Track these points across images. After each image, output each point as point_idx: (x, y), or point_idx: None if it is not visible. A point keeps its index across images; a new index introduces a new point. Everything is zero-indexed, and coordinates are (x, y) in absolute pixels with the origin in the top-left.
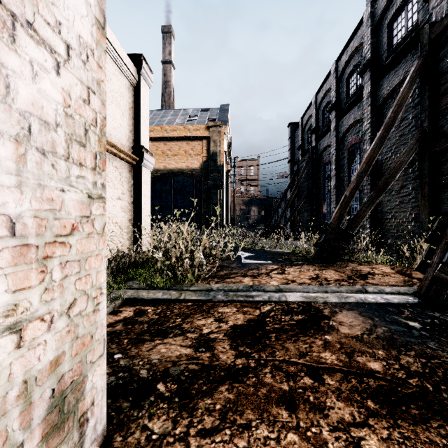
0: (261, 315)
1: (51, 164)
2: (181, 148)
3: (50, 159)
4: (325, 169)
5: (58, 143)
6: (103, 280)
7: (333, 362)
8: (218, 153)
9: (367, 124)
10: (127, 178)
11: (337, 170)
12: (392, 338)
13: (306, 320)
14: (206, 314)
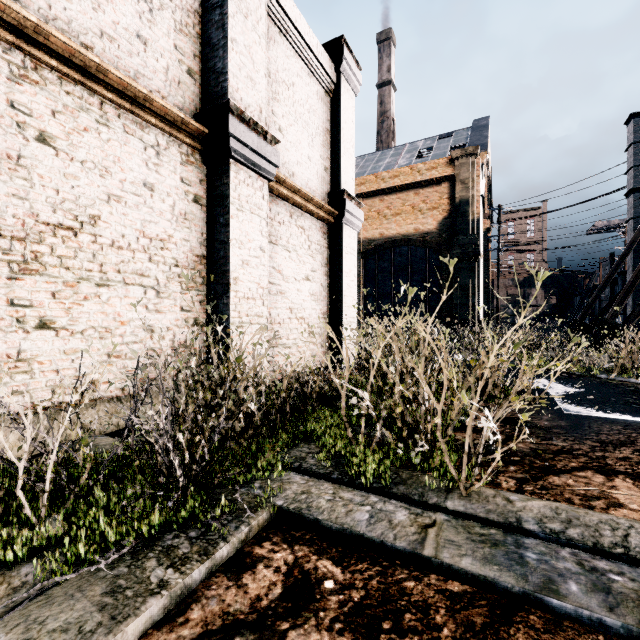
0: None
1: None
2: (406, 201)
3: None
4: None
5: None
6: None
7: None
8: (470, 200)
9: None
10: (320, 245)
11: None
12: None
13: None
14: None
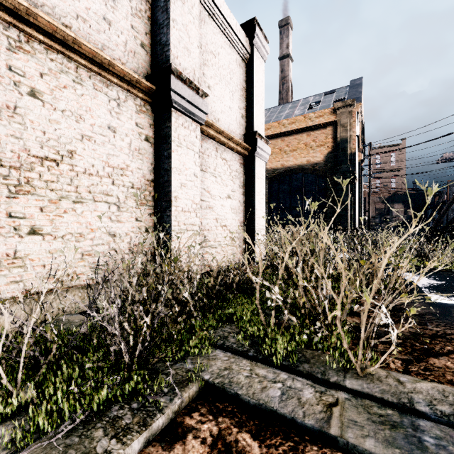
0: None
1: None
2: (301, 141)
3: None
4: None
5: None
6: None
7: None
8: (348, 139)
9: None
10: (238, 172)
11: None
12: None
13: None
14: None
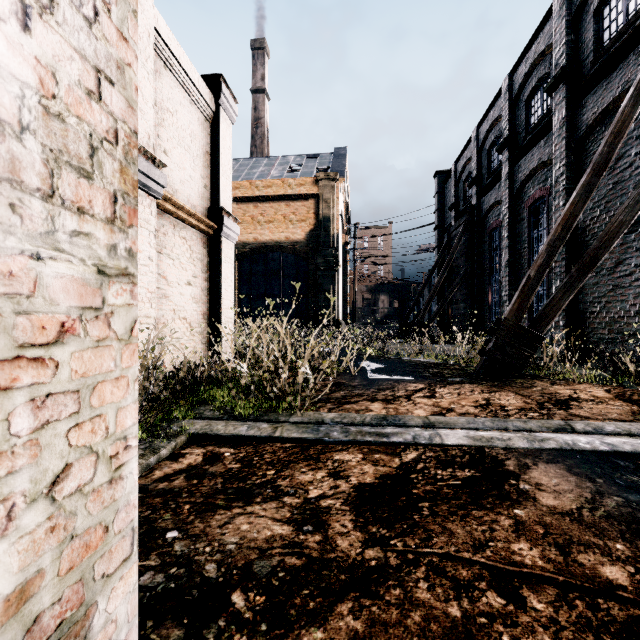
0: (402, 467)
1: (8, 203)
2: (278, 211)
3: (4, 193)
4: (492, 238)
5: (26, 163)
6: (131, 422)
7: (536, 562)
8: (332, 218)
9: (560, 167)
10: (201, 254)
11: (511, 239)
12: (635, 518)
13: (478, 478)
14: (314, 463)
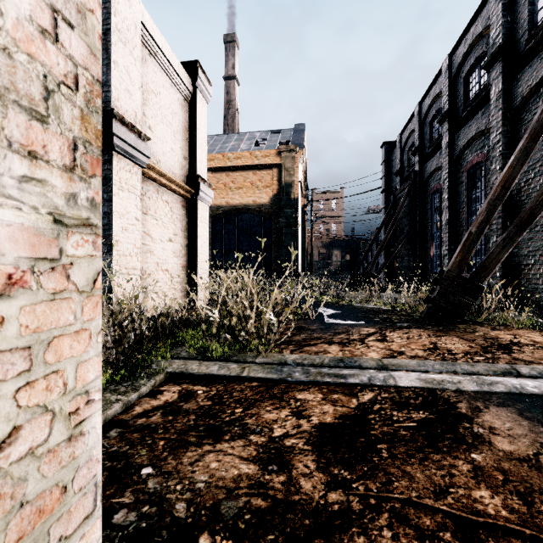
0: (360, 408)
1: None
2: (247, 179)
3: None
4: (434, 200)
5: None
6: (94, 376)
7: (499, 512)
8: (292, 184)
9: (496, 135)
10: (180, 215)
11: (451, 200)
12: None
13: (432, 421)
14: (278, 402)
